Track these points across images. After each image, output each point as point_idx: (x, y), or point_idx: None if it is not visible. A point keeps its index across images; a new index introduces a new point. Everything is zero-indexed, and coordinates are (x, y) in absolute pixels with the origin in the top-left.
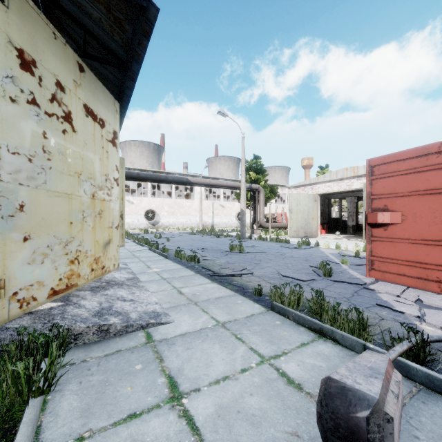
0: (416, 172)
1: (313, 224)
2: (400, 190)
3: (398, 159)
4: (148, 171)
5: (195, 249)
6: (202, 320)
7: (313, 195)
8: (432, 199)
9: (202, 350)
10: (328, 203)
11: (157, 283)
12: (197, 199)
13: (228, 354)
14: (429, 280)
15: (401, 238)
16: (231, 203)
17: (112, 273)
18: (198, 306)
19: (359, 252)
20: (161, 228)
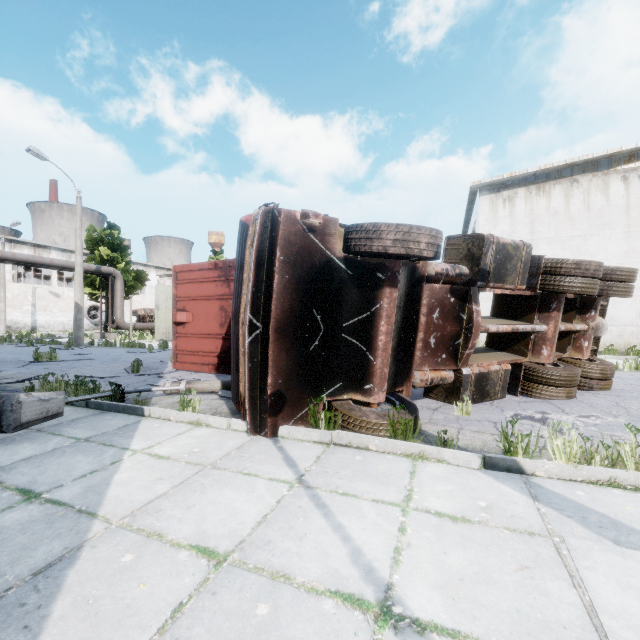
0: (199, 282)
1: None
2: (192, 295)
3: (190, 269)
4: None
5: None
6: None
7: None
8: (206, 303)
9: None
10: None
11: None
12: None
13: None
14: (205, 364)
15: (192, 334)
16: None
17: None
18: None
19: None
20: None
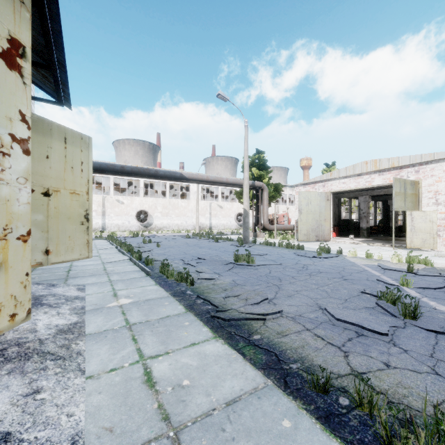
0: None
1: (326, 226)
2: None
3: None
4: None
5: (188, 259)
6: None
7: (326, 193)
8: None
9: None
10: (338, 203)
11: (112, 341)
12: (193, 199)
13: None
14: None
15: None
16: (230, 203)
17: (38, 315)
18: None
19: (413, 266)
20: (155, 231)
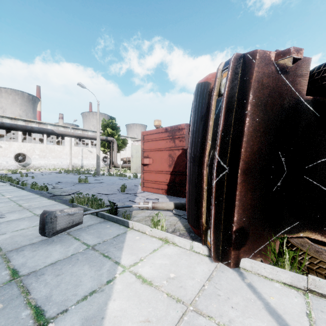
0: (156, 140)
1: None
2: (152, 148)
3: (151, 133)
4: (18, 119)
5: (52, 183)
6: (25, 215)
7: None
8: (160, 153)
9: (17, 224)
10: None
11: (5, 203)
12: (68, 145)
13: (31, 223)
14: (160, 189)
15: (152, 171)
16: None
17: None
18: (28, 210)
19: None
20: (33, 169)
